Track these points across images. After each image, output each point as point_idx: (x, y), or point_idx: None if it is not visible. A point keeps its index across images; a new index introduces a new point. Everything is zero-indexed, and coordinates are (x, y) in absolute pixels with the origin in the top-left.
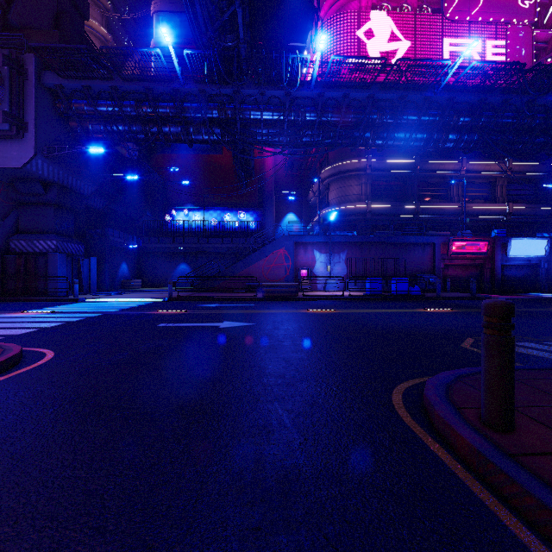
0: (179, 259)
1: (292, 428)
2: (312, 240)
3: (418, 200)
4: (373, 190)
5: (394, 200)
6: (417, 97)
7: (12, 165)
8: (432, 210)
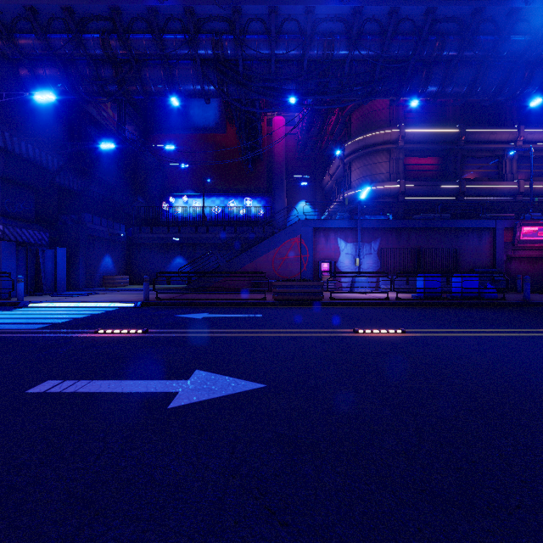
0: (175, 251)
1: None
2: (336, 225)
3: (462, 179)
4: (405, 167)
5: (432, 179)
6: (498, 11)
7: None
8: (481, 191)
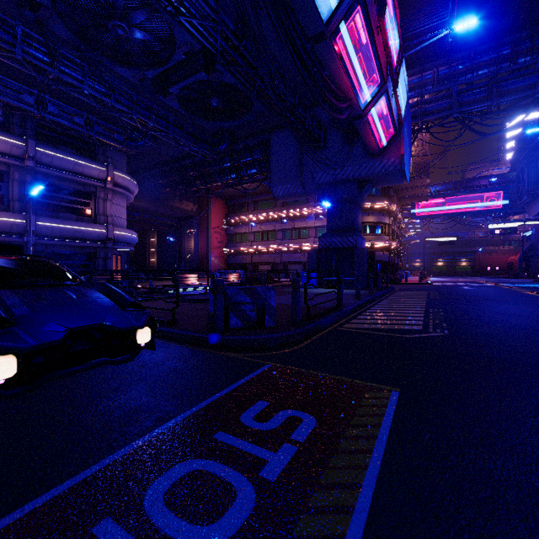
0: None
1: None
2: None
3: None
4: None
5: None
6: None
7: (536, 212)
8: None
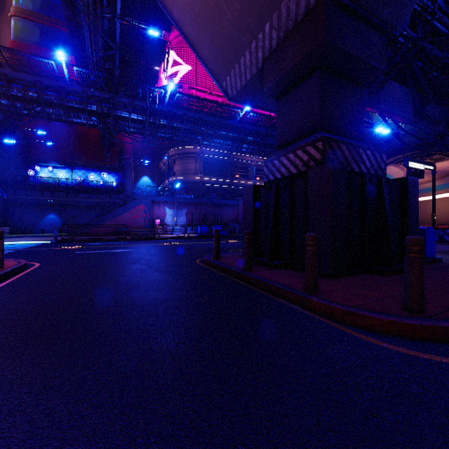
0: (48, 209)
1: (167, 266)
2: (164, 199)
3: (231, 177)
4: (204, 167)
5: (217, 175)
6: (225, 123)
7: None
8: (239, 184)
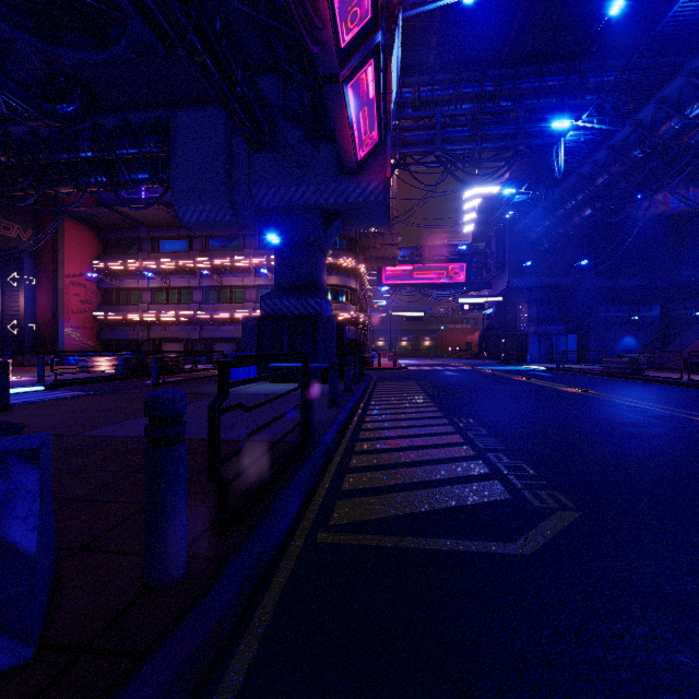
0: None
1: None
2: None
3: None
4: None
5: None
6: None
7: (504, 287)
8: None
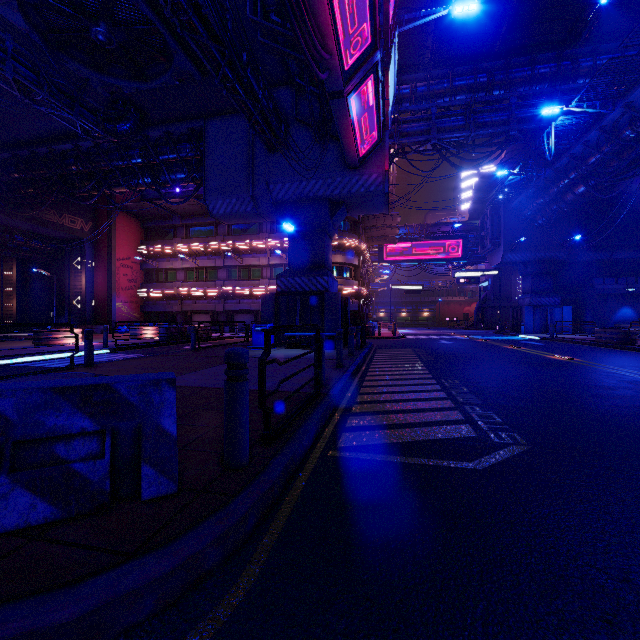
0: None
1: None
2: None
3: None
4: None
5: None
6: None
7: (498, 262)
8: None
